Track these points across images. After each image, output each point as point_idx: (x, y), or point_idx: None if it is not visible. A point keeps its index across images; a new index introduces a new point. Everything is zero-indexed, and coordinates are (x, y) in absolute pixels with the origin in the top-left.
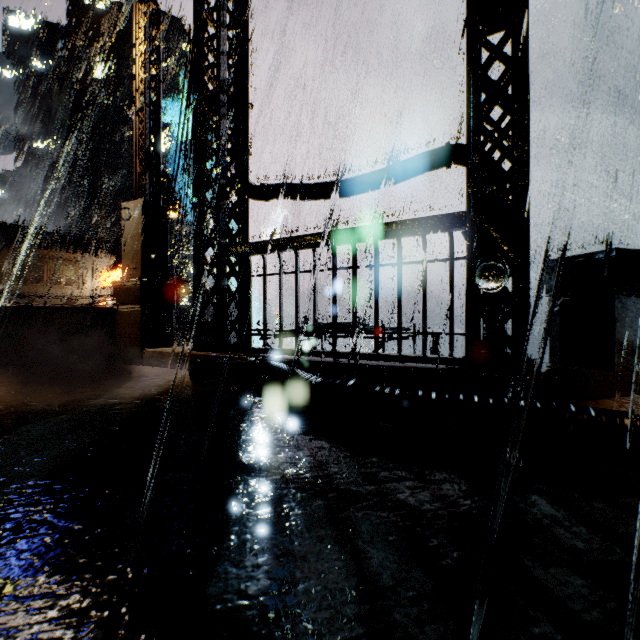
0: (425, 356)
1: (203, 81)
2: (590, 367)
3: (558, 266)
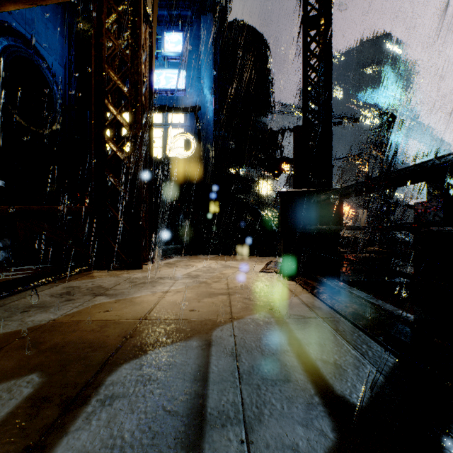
0: None
1: None
2: None
3: None
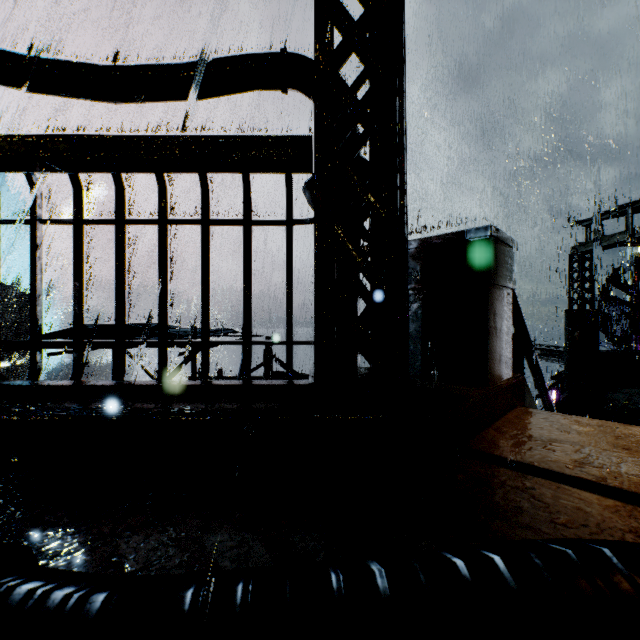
0: (247, 384)
1: None
2: (459, 382)
3: (420, 249)
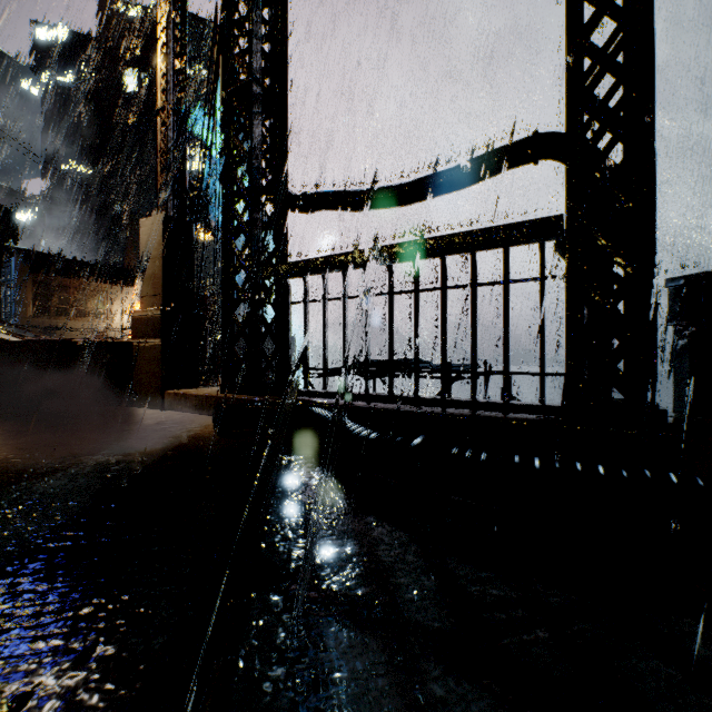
0: (509, 403)
1: (233, 70)
2: None
3: (687, 285)
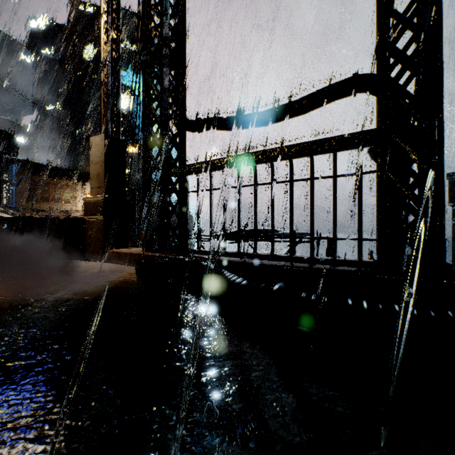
0: (337, 259)
1: (150, 38)
2: None
3: None
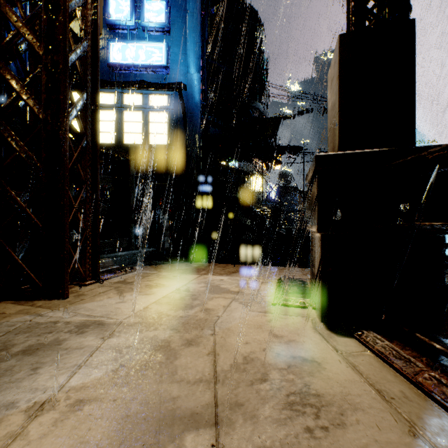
0: None
1: None
2: None
3: None
